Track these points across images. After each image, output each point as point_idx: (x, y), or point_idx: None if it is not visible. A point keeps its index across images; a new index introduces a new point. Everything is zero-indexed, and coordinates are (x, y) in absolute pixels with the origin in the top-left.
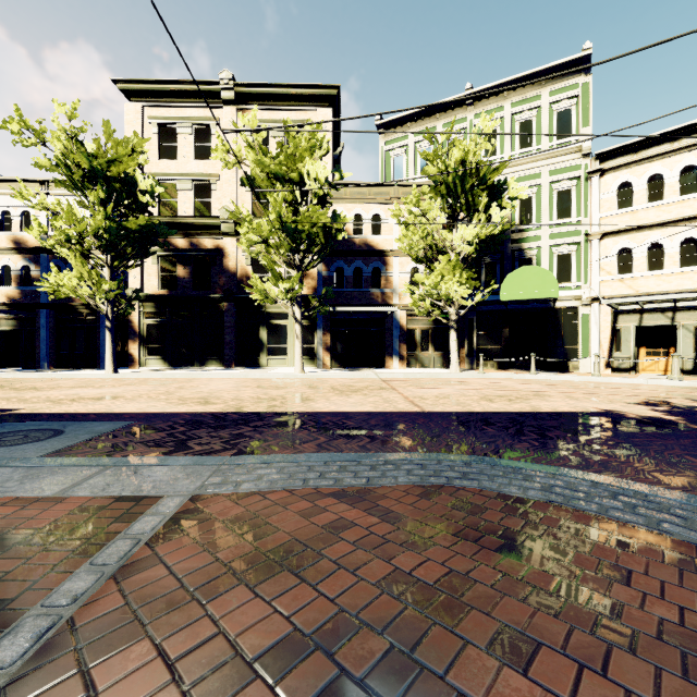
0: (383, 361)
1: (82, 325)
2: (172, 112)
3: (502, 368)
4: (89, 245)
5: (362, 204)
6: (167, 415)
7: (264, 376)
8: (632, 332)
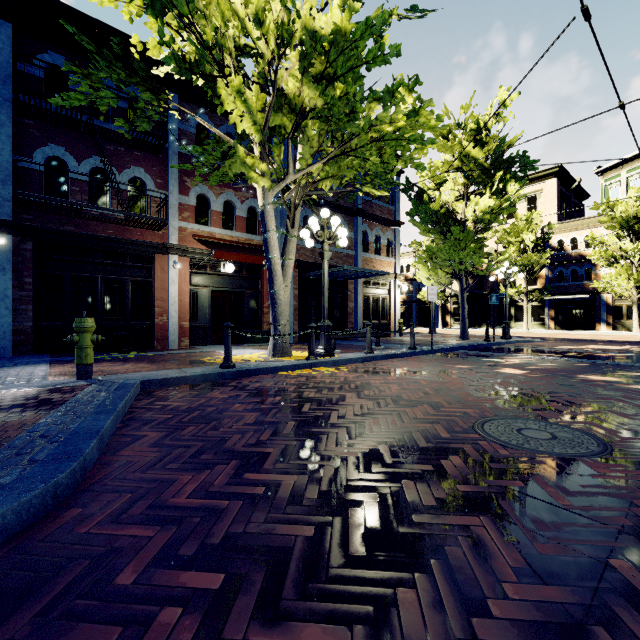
0: (594, 326)
1: (427, 309)
2: None
3: None
4: None
5: (576, 231)
6: None
7: None
8: None
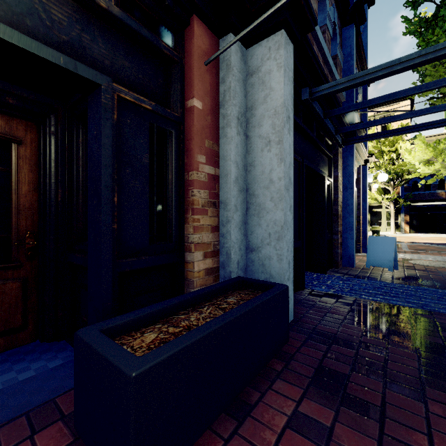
0: None
1: None
2: None
3: None
4: None
5: None
6: None
7: None
8: None
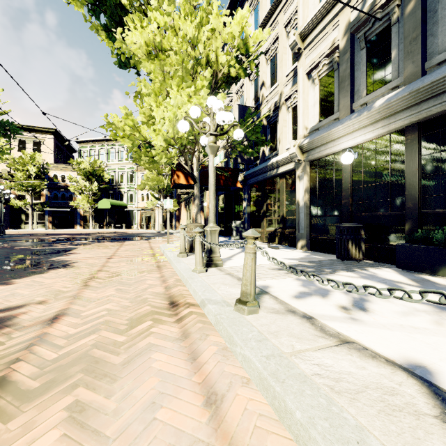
0: (74, 226)
1: None
2: None
3: (115, 228)
4: None
5: (65, 171)
6: None
7: (15, 231)
8: (144, 217)
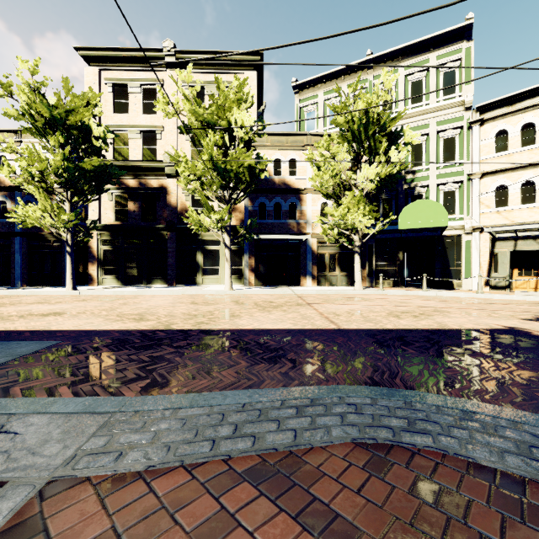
0: (298, 279)
1: (49, 250)
2: (124, 75)
3: (397, 286)
4: (51, 182)
5: (280, 150)
6: (98, 333)
7: (198, 293)
8: (507, 256)
